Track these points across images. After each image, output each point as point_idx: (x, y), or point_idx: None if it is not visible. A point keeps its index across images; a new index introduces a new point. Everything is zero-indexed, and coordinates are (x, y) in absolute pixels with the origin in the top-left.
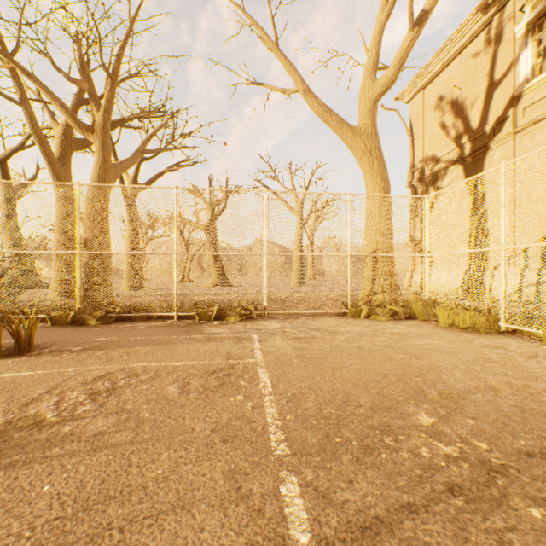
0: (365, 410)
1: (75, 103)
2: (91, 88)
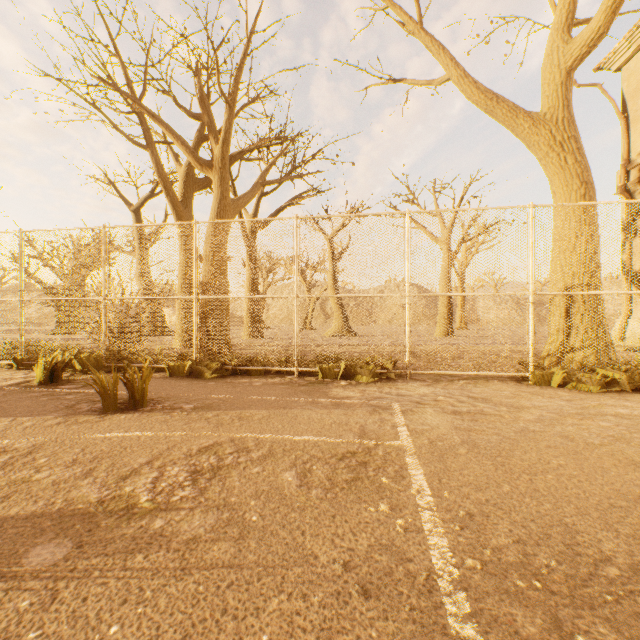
0: (620, 573)
1: (196, 141)
2: (210, 120)
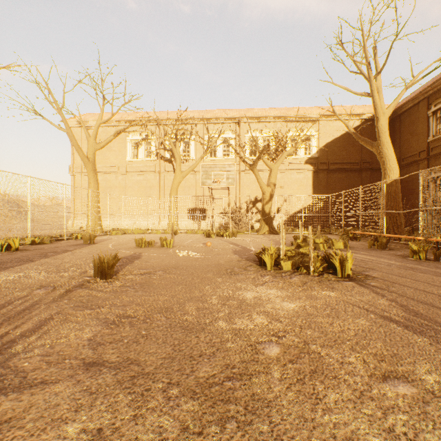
0: None
1: None
2: None
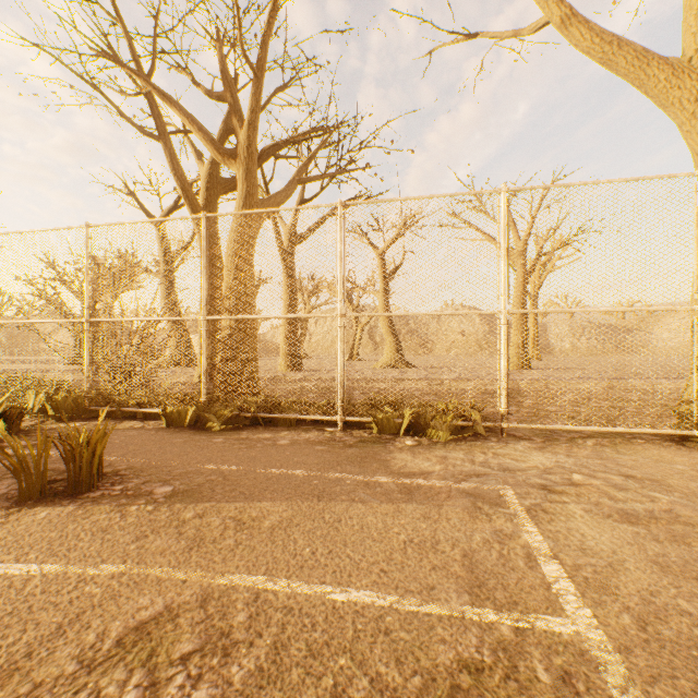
0: None
1: (221, 134)
2: (233, 99)
